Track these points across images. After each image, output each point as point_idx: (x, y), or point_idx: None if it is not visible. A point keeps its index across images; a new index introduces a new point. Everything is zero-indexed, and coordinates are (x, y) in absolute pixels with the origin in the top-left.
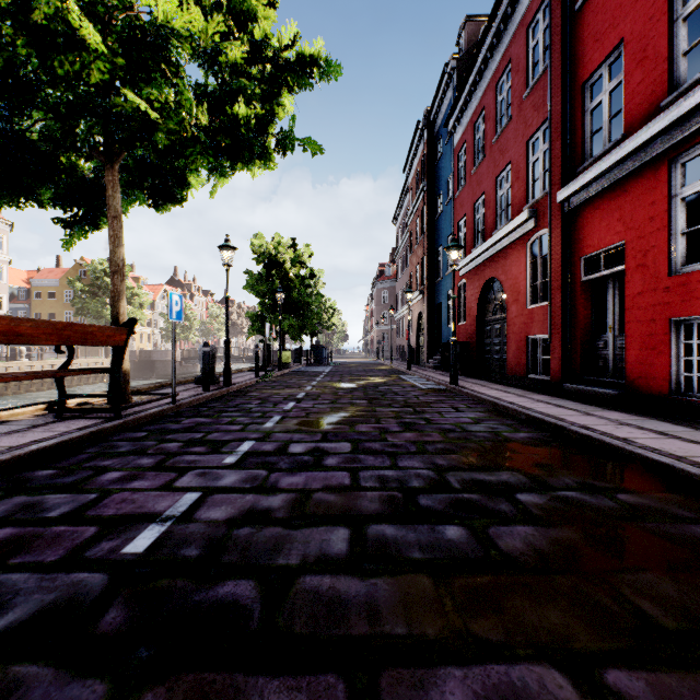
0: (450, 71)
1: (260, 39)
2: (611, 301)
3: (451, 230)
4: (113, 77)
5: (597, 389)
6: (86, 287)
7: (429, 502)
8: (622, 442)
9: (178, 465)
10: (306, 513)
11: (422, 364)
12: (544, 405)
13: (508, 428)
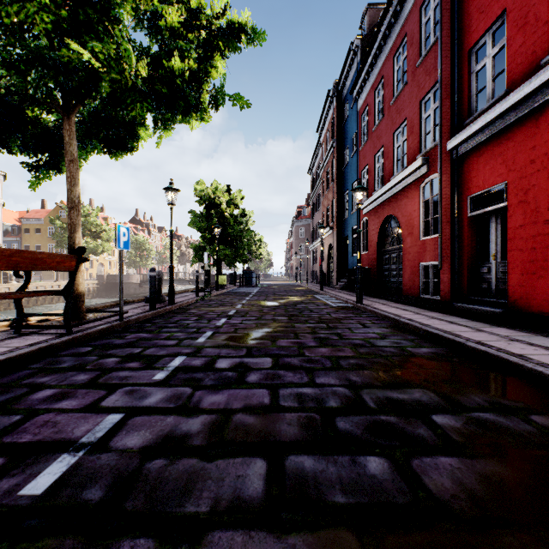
0: (354, 49)
1: (196, 8)
2: (494, 233)
3: (355, 177)
4: (63, 34)
5: (483, 308)
6: (64, 224)
7: (347, 425)
8: (519, 358)
9: (110, 382)
10: (224, 439)
11: (332, 286)
12: (438, 321)
13: (410, 343)
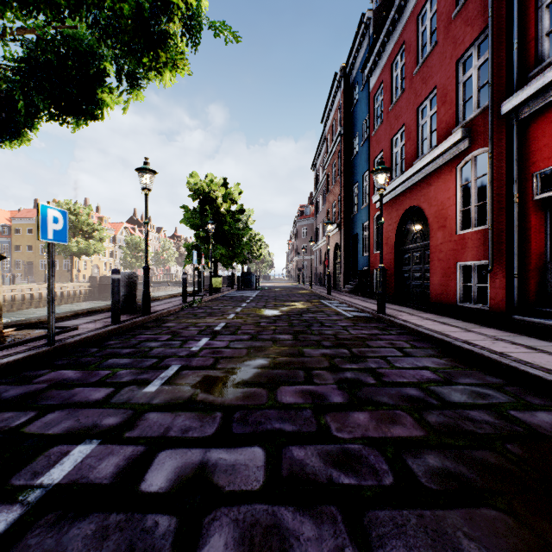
0: (366, 21)
1: None
2: None
3: (366, 167)
4: None
5: None
6: None
7: None
8: None
9: None
10: None
11: (338, 289)
12: (512, 346)
13: (503, 395)
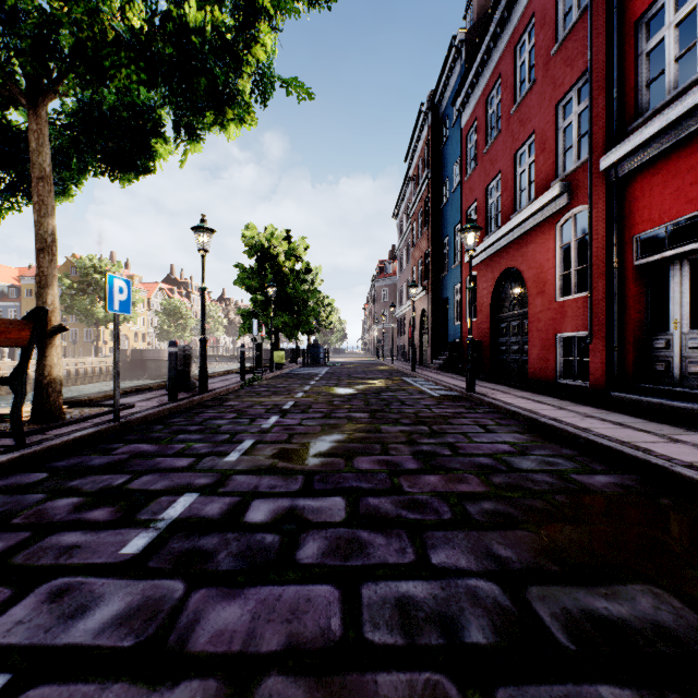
0: (457, 45)
1: None
2: (678, 289)
3: (458, 219)
4: None
5: (664, 402)
6: (75, 283)
7: None
8: None
9: (35, 561)
10: None
11: (426, 365)
12: (600, 423)
13: (571, 463)
